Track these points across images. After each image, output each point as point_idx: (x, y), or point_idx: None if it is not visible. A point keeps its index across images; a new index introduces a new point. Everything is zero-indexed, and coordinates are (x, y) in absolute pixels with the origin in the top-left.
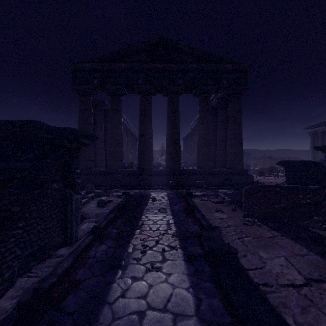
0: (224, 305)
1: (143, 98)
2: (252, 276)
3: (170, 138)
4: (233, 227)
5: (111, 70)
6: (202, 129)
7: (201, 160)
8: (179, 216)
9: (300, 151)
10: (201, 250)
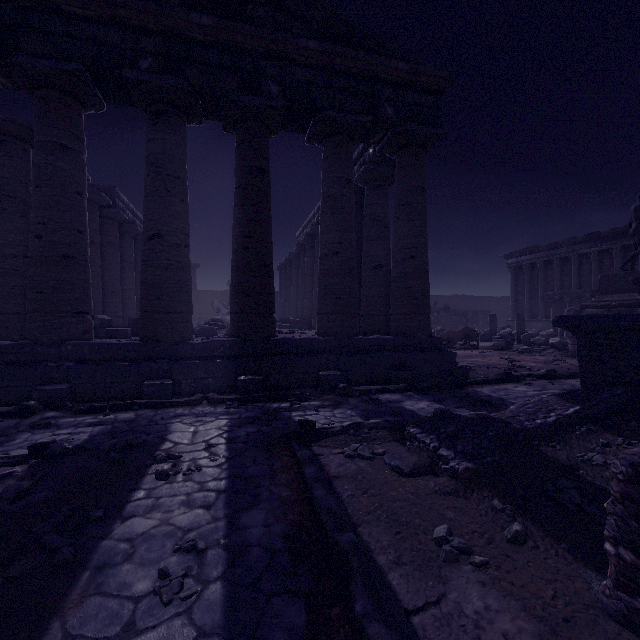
0: None
1: (158, 120)
2: None
3: (243, 248)
4: None
5: (38, 5)
6: (333, 228)
7: (331, 313)
8: None
9: (488, 298)
10: None
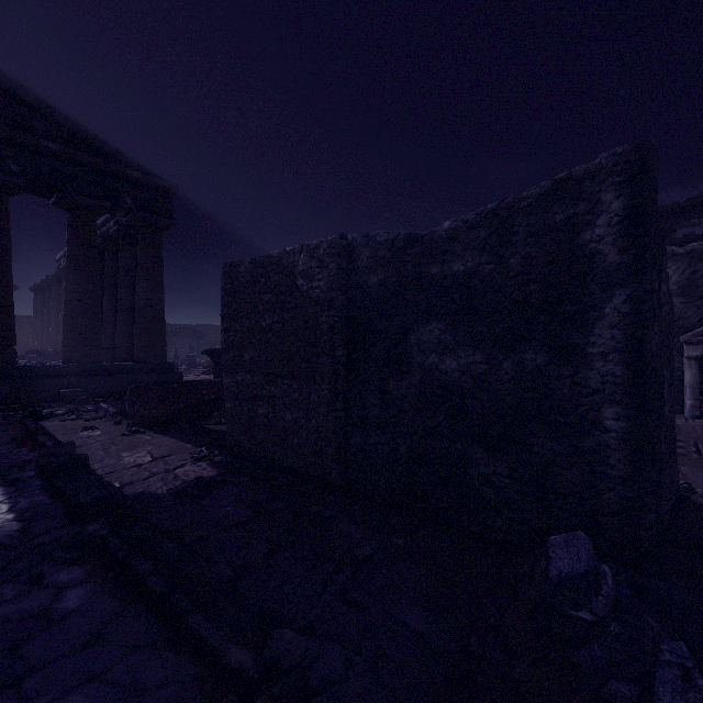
0: (50, 496)
1: None
2: (100, 472)
3: None
4: (103, 441)
5: None
6: (76, 281)
7: (75, 345)
8: (0, 449)
9: None
10: (37, 472)
